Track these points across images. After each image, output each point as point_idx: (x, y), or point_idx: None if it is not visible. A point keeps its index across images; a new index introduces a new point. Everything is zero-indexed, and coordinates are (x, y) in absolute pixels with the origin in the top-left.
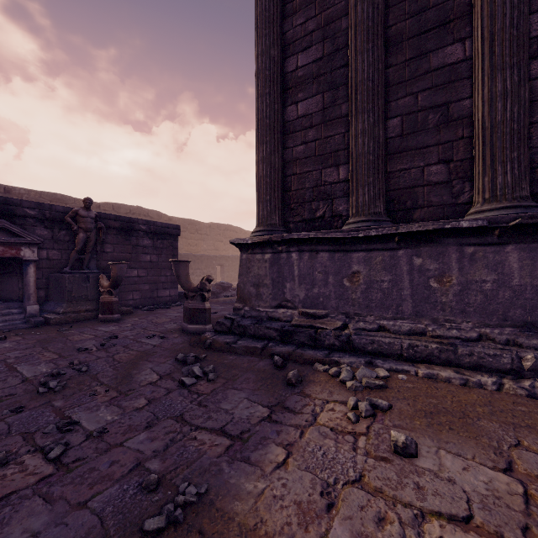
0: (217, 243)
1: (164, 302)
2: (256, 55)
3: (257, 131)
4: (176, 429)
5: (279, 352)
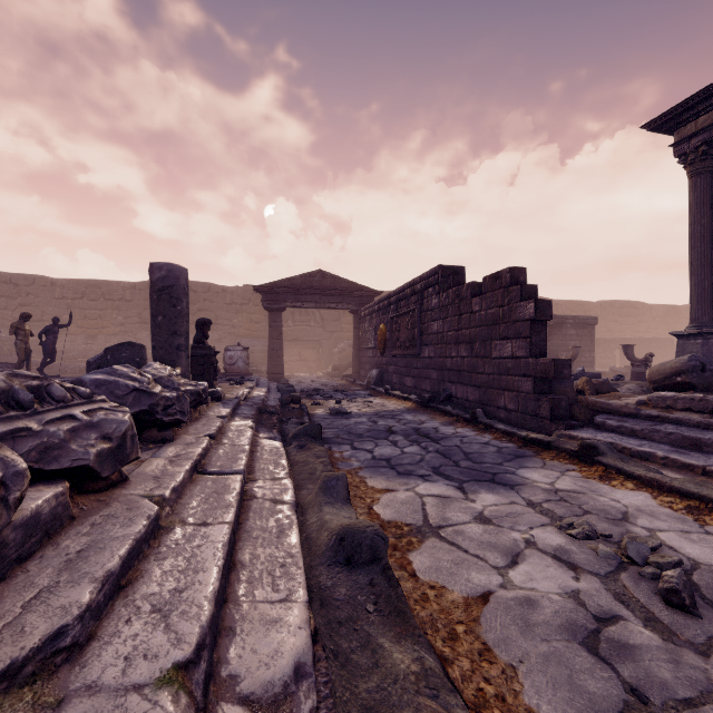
0: (609, 324)
1: None
2: (689, 223)
3: (690, 268)
4: None
5: None
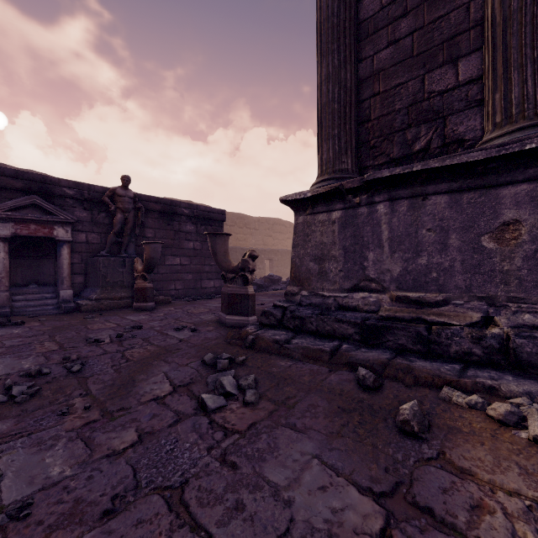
0: (266, 238)
1: (208, 293)
2: None
3: (319, 40)
4: (158, 534)
5: (363, 361)
